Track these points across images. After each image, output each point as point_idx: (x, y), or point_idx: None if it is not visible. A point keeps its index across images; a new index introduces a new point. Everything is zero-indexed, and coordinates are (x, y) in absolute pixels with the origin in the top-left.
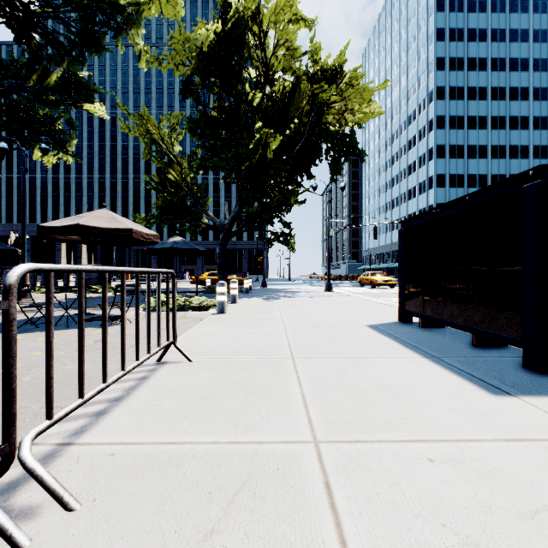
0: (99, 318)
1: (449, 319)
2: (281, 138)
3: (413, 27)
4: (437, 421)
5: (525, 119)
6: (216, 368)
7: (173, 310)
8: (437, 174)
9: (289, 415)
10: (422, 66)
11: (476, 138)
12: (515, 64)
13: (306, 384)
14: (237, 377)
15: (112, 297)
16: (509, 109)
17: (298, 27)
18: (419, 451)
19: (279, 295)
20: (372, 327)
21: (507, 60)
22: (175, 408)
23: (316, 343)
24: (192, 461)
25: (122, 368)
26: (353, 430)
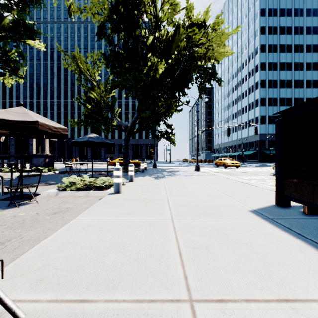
0: (18, 196)
1: None
2: (166, 65)
3: (246, 9)
4: None
5: (315, 64)
6: None
7: None
8: (261, 98)
9: None
10: (251, 32)
11: (285, 75)
12: (309, 30)
13: None
14: None
15: (50, 175)
16: (305, 57)
17: None
18: None
19: (164, 174)
20: (257, 214)
21: (304, 27)
22: None
23: (213, 249)
24: None
25: None
26: None
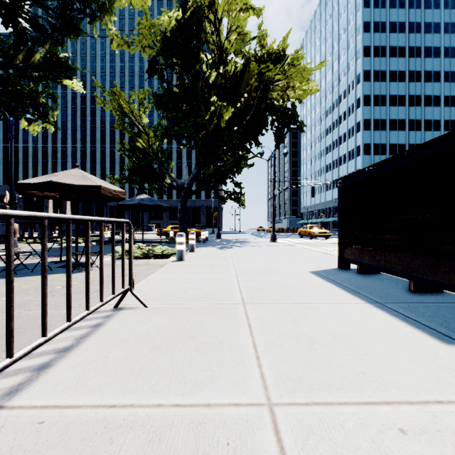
0: (73, 264)
1: (387, 267)
2: (233, 110)
3: (344, 21)
4: (398, 377)
5: (437, 97)
6: (169, 314)
7: (129, 258)
8: (364, 143)
9: (241, 369)
10: (351, 53)
11: (396, 113)
12: (429, 52)
13: (257, 332)
14: (189, 324)
15: None
16: (423, 89)
17: (247, 15)
18: (387, 418)
19: (231, 245)
20: (314, 273)
21: (422, 48)
22: (122, 360)
23: (265, 289)
24: (129, 432)
25: (67, 319)
26: (309, 388)
